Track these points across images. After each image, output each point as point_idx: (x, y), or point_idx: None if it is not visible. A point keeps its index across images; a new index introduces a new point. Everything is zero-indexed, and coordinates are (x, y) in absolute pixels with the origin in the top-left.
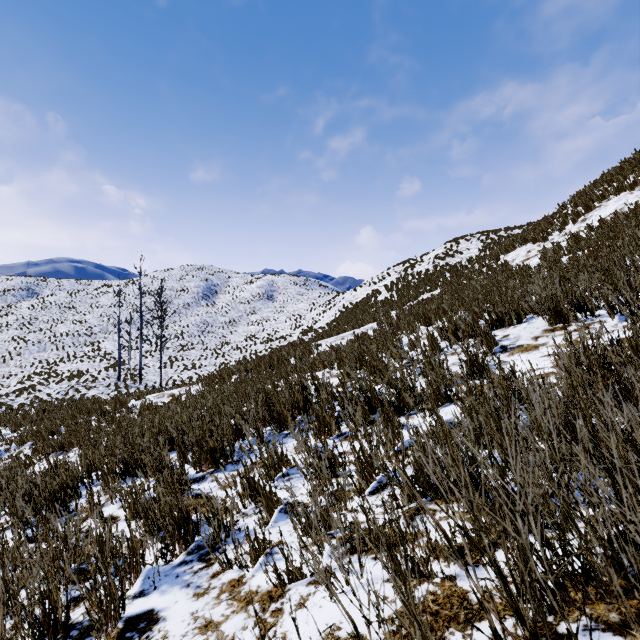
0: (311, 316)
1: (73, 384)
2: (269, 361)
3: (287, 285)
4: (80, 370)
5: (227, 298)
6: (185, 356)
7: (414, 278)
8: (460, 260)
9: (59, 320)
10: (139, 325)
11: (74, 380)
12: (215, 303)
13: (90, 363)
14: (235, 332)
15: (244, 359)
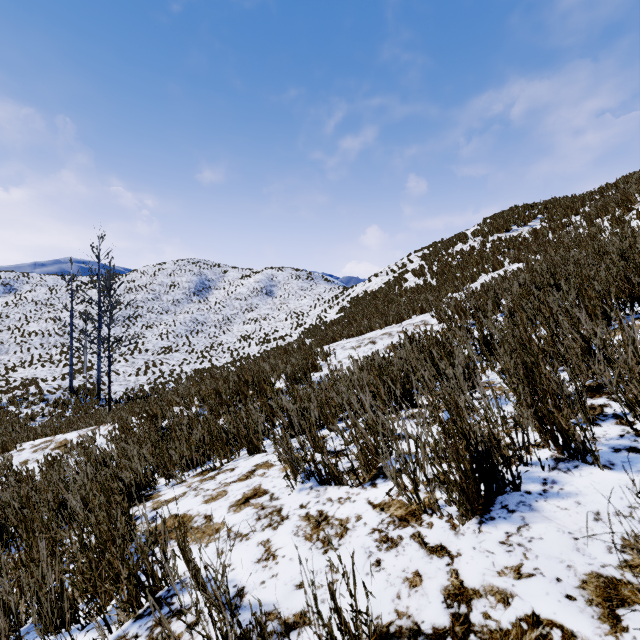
0: (315, 313)
1: (9, 398)
2: (238, 384)
3: (288, 279)
4: (35, 378)
5: (221, 294)
6: (166, 360)
7: (454, 259)
8: (518, 233)
9: (32, 318)
10: (120, 324)
11: (14, 392)
12: (208, 299)
13: (51, 368)
14: (228, 332)
15: (208, 374)
